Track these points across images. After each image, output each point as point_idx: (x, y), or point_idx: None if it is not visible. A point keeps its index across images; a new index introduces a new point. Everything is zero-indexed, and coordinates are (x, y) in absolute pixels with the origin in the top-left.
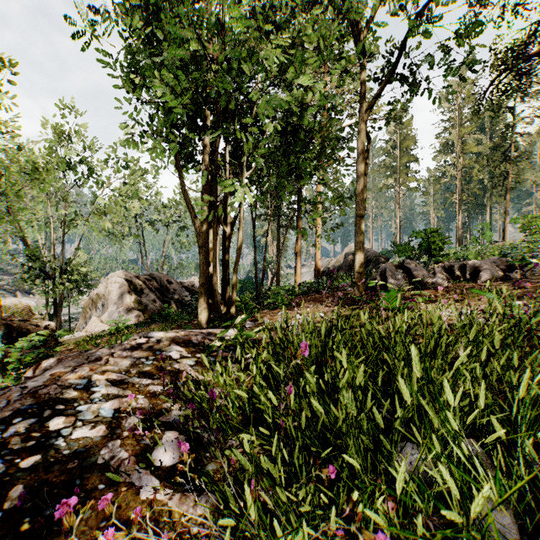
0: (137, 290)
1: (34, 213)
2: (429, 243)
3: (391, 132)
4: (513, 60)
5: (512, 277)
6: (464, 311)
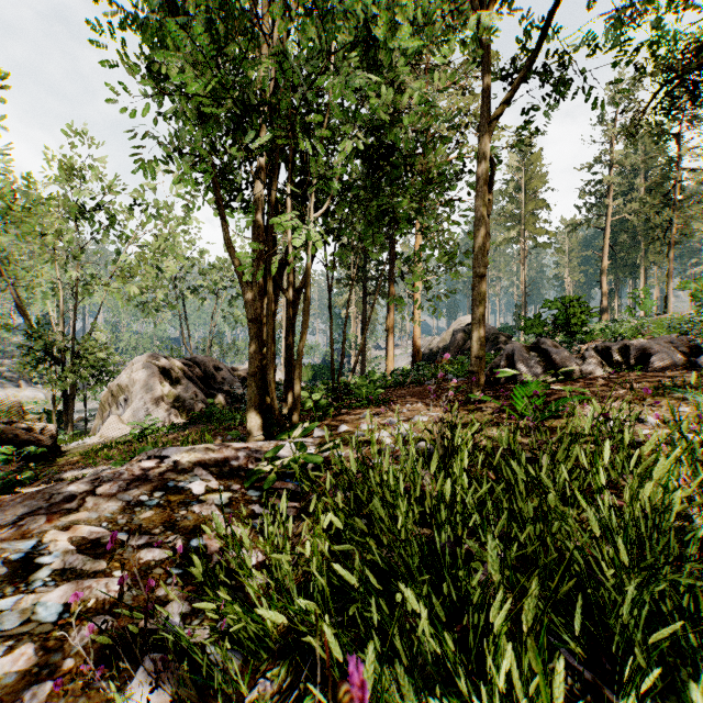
0: (172, 380)
1: (38, 277)
2: (568, 316)
3: (514, 170)
4: (687, 62)
5: (700, 363)
6: (646, 419)
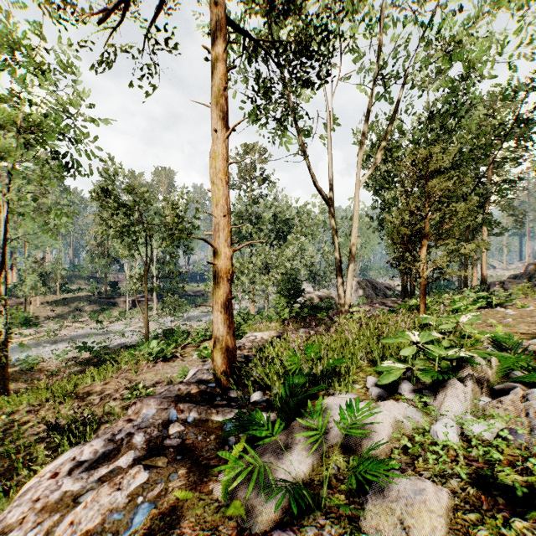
0: (362, 287)
1: None
2: None
3: None
4: None
5: None
6: None
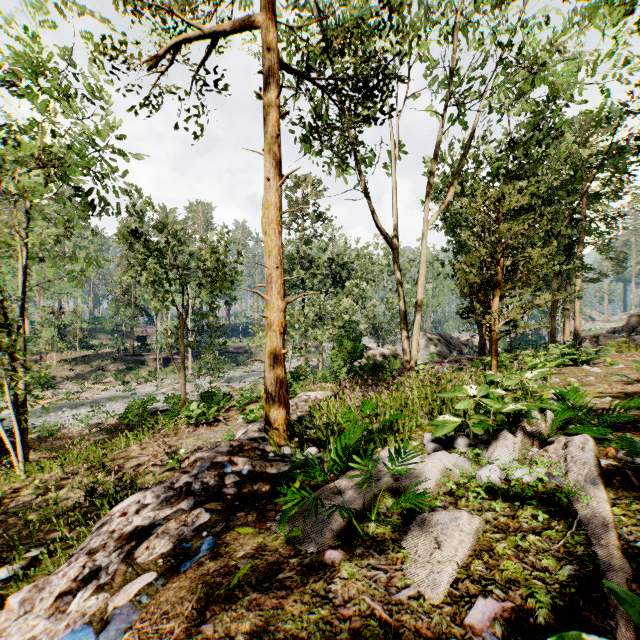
0: (434, 343)
1: None
2: None
3: None
4: None
5: None
6: None
